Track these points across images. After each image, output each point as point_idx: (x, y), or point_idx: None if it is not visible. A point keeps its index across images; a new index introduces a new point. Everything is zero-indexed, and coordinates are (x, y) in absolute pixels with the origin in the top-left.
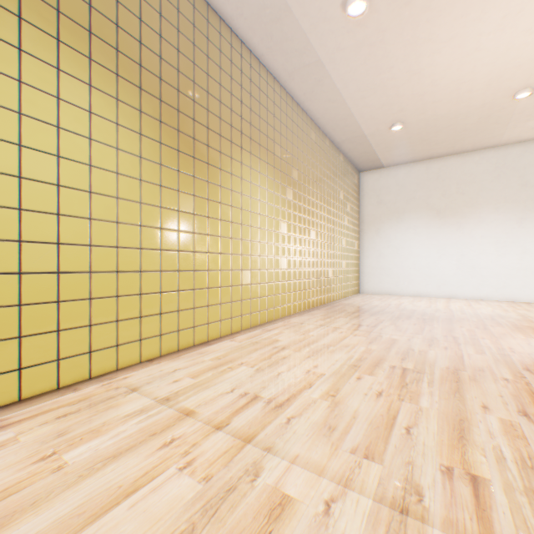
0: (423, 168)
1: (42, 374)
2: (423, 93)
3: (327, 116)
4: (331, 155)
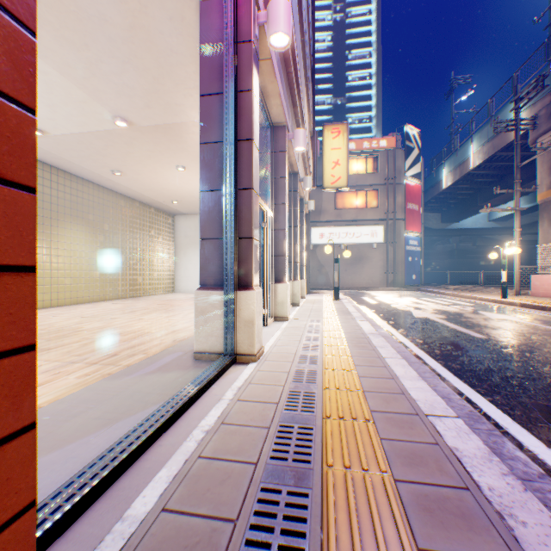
0: None
1: None
2: (177, 194)
3: (133, 194)
4: (144, 210)
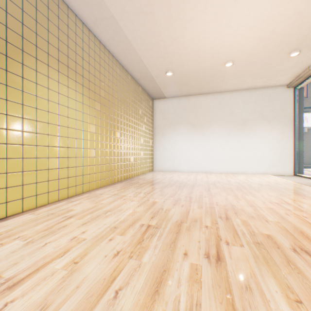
0: (186, 101)
1: None
2: (180, 54)
3: (127, 59)
4: (133, 86)
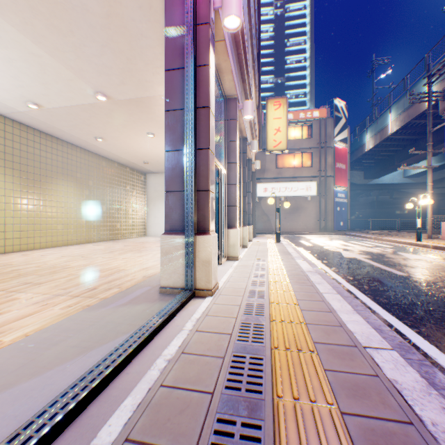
0: None
1: None
2: (148, 156)
3: (112, 156)
4: (121, 170)
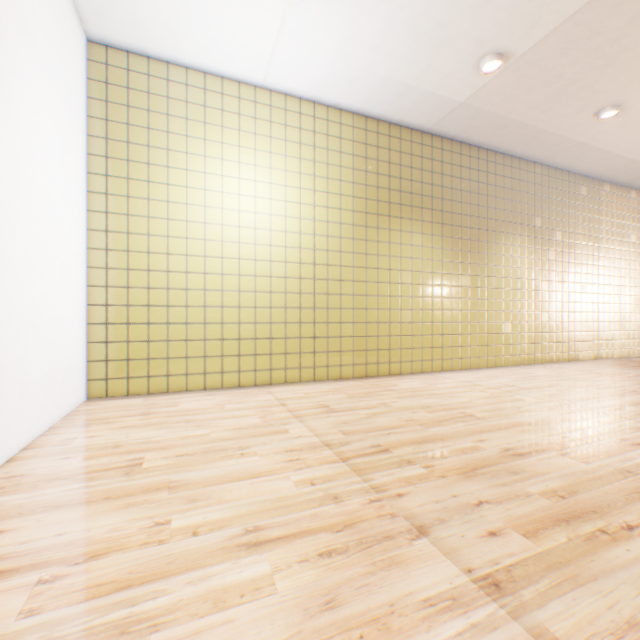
0: None
1: (406, 366)
2: None
3: (600, 169)
4: (613, 199)
